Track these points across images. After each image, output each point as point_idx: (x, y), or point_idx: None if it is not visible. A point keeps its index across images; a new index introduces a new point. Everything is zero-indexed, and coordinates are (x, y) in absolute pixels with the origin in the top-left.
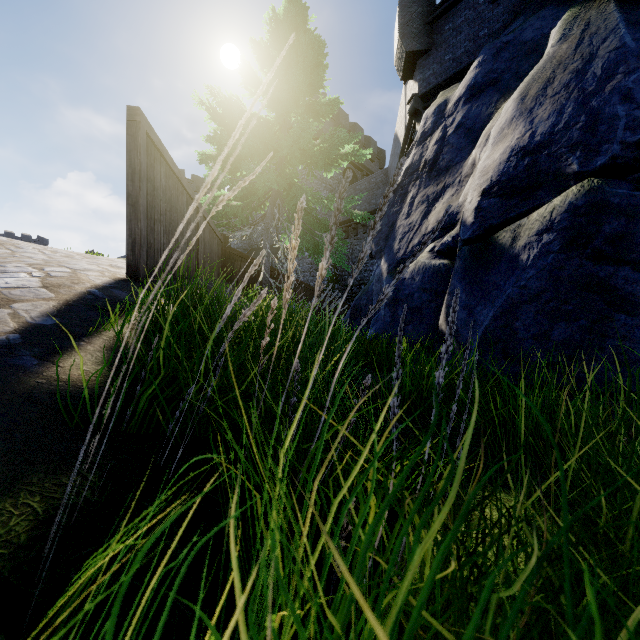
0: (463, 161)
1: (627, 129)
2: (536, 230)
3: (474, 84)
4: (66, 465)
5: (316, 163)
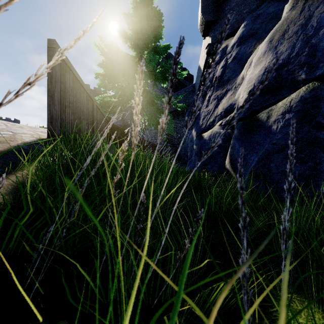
0: (237, 76)
1: None
2: (281, 112)
3: (242, 36)
4: None
5: (157, 79)
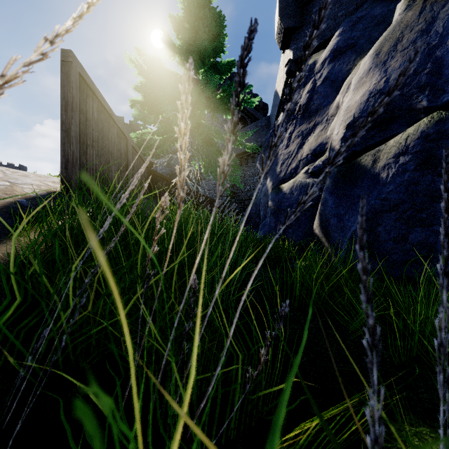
0: (329, 105)
1: None
2: (393, 154)
3: (336, 48)
4: None
5: (218, 108)
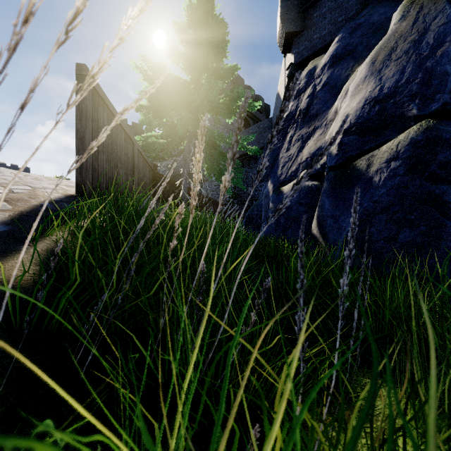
0: (328, 110)
1: None
2: (385, 159)
3: (336, 54)
4: None
5: (221, 112)
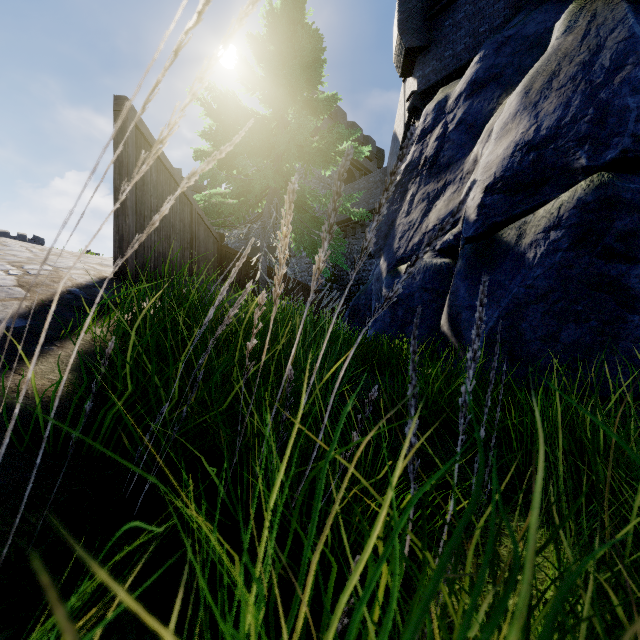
0: (464, 158)
1: (638, 121)
2: (543, 227)
3: (475, 79)
4: (3, 502)
5: (314, 160)
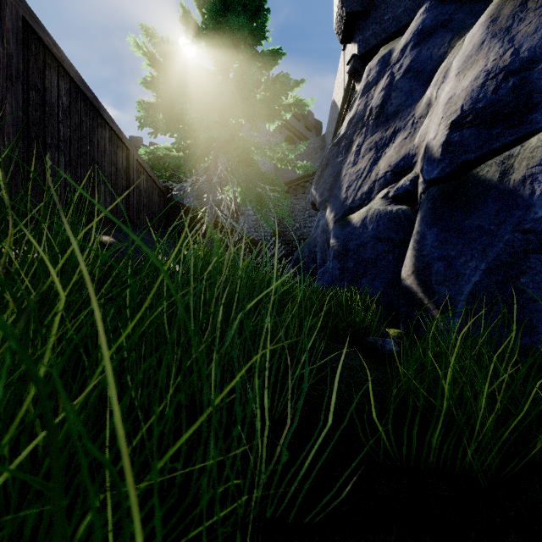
0: (415, 103)
1: None
2: (540, 158)
3: (422, 28)
4: None
5: (259, 115)
